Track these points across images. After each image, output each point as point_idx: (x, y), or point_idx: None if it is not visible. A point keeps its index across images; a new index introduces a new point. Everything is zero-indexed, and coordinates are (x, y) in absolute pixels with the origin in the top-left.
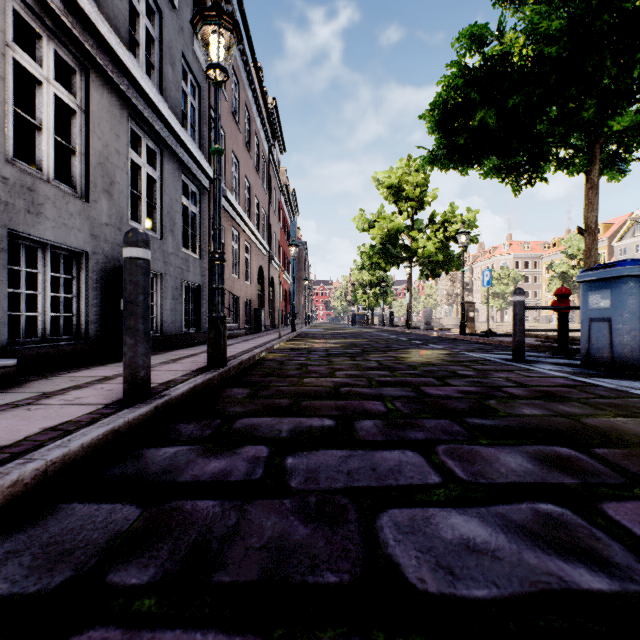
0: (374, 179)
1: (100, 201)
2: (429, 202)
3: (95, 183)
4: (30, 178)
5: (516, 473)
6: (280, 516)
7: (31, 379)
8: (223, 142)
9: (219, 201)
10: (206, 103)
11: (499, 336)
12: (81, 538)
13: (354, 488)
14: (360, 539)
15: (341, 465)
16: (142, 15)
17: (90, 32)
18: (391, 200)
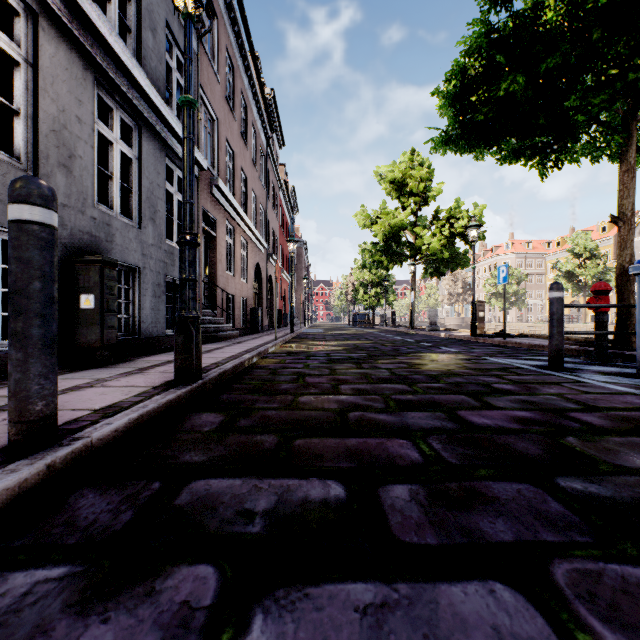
0: (376, 174)
1: (54, 176)
2: (434, 197)
3: (47, 154)
4: None
5: None
6: None
7: None
8: (215, 128)
9: (190, 167)
10: (195, 82)
11: (514, 337)
12: None
13: None
14: None
15: None
16: None
17: None
18: (394, 195)
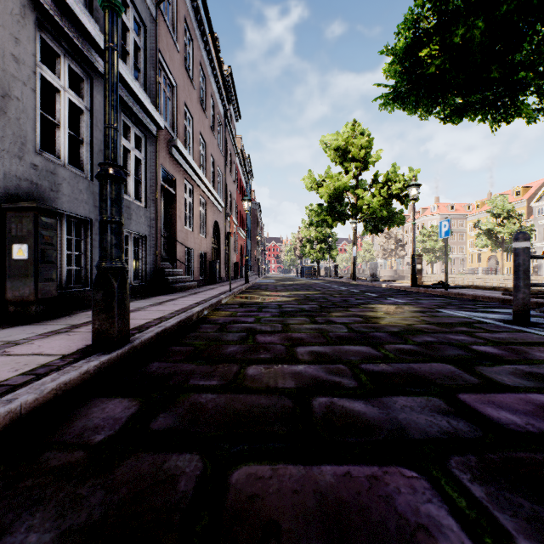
0: (322, 142)
1: None
2: (373, 163)
3: None
4: None
5: None
6: None
7: None
8: (175, 93)
9: (113, 83)
10: (153, 46)
11: (453, 288)
12: None
13: None
14: None
15: None
16: None
17: None
18: (338, 161)
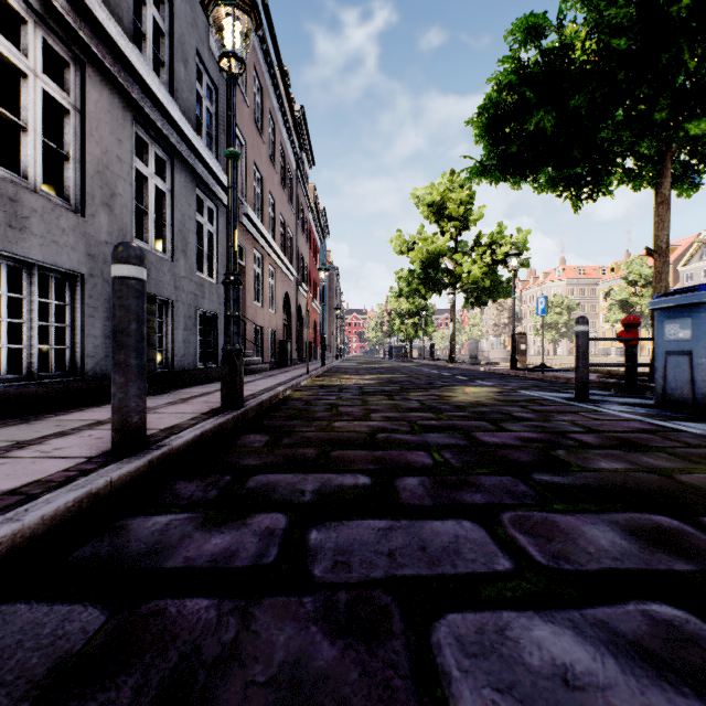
0: (413, 196)
1: (98, 216)
2: (475, 222)
3: (92, 195)
4: (12, 186)
5: (610, 554)
6: (297, 625)
7: (9, 424)
8: (244, 153)
9: (234, 214)
10: (224, 108)
11: (555, 371)
12: (12, 665)
13: (398, 578)
14: (410, 667)
15: (380, 542)
16: (149, 4)
17: (86, 19)
18: (432, 219)
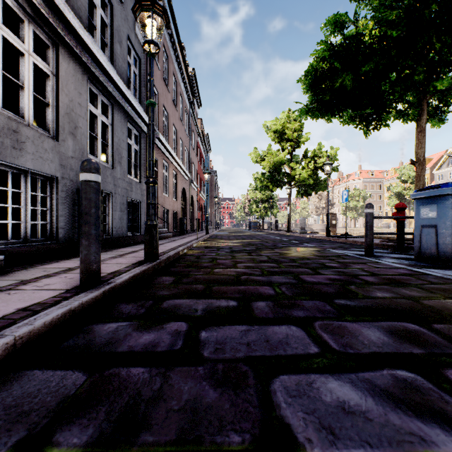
0: (264, 126)
1: (67, 140)
2: (303, 142)
3: (63, 127)
4: (15, 123)
5: (376, 344)
6: (195, 381)
7: (14, 270)
8: (157, 99)
9: (152, 140)
10: (144, 71)
11: (354, 237)
12: (37, 401)
13: (252, 357)
14: (258, 402)
15: (242, 338)
16: (98, 7)
17: (59, 18)
18: (276, 141)
